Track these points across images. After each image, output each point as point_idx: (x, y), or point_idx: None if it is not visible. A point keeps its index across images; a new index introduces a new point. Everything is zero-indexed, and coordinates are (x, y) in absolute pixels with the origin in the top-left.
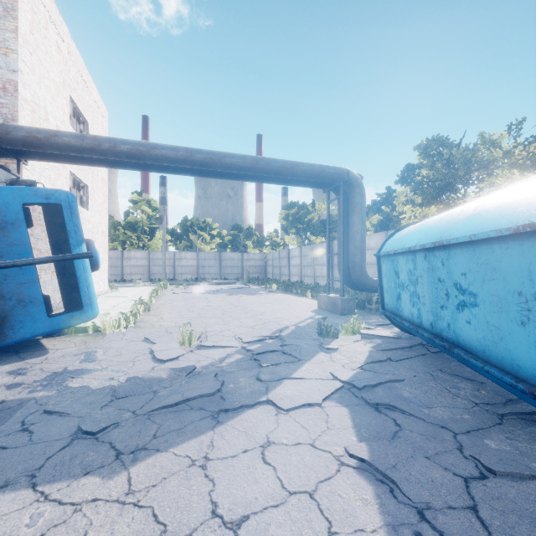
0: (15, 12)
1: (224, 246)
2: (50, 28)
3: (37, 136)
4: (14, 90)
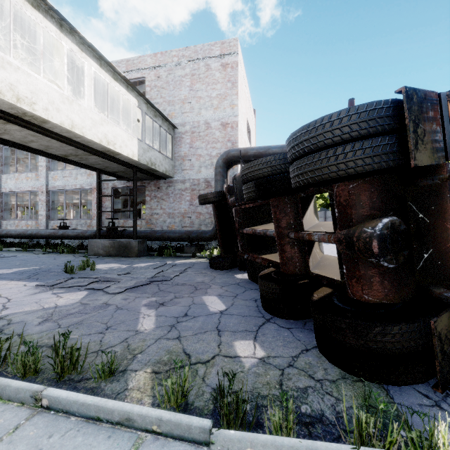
0: (236, 84)
1: (327, 206)
2: (243, 83)
3: (260, 151)
4: (236, 126)
